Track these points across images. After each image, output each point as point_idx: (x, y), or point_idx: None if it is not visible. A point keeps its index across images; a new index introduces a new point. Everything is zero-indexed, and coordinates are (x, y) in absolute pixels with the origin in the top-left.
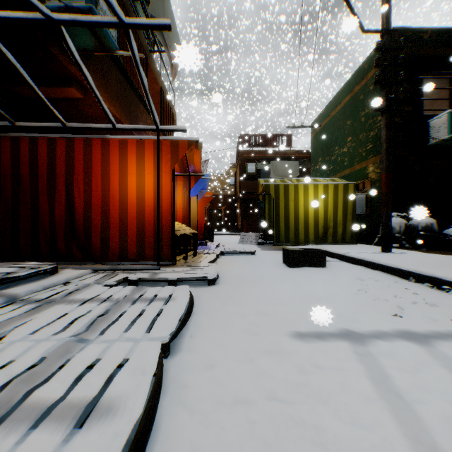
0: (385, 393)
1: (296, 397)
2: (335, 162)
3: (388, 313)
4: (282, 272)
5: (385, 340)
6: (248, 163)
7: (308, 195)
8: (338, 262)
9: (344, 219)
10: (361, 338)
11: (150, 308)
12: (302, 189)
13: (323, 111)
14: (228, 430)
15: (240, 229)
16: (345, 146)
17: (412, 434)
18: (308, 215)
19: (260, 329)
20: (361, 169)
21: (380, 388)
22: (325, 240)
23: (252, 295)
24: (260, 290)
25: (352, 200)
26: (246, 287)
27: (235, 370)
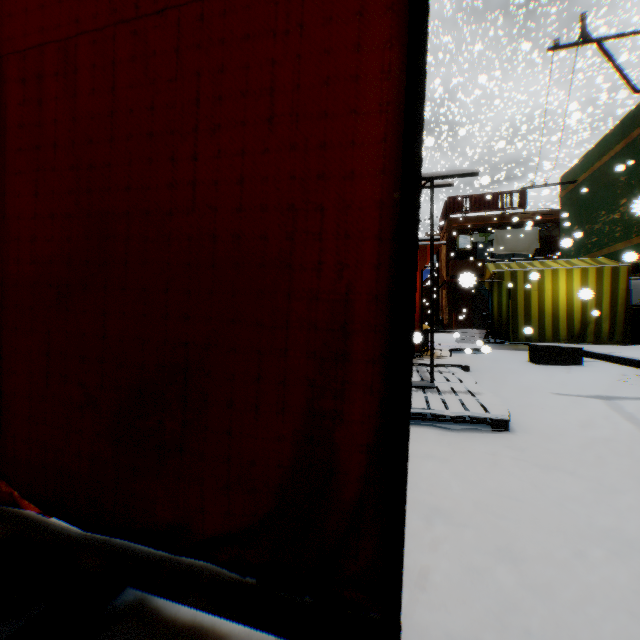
0: (615, 410)
1: (561, 407)
2: (598, 233)
3: (639, 392)
4: (530, 367)
5: (627, 399)
6: (459, 235)
7: (557, 282)
8: (599, 362)
9: (610, 313)
10: (607, 398)
11: (445, 374)
12: (548, 276)
13: (580, 162)
14: (529, 409)
15: (447, 325)
16: (615, 211)
17: (624, 416)
18: (557, 308)
19: (528, 391)
20: (639, 243)
21: (613, 409)
22: (581, 339)
23: (509, 378)
24: (515, 376)
25: (622, 287)
26: (500, 374)
27: (521, 400)
